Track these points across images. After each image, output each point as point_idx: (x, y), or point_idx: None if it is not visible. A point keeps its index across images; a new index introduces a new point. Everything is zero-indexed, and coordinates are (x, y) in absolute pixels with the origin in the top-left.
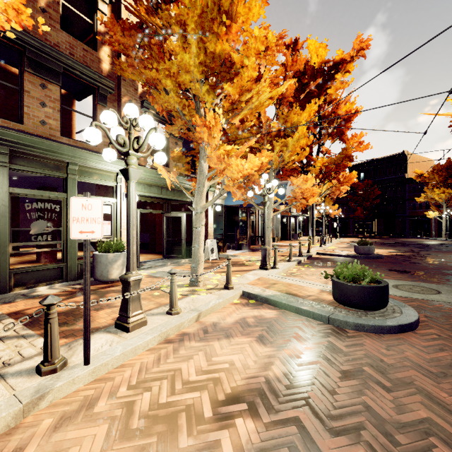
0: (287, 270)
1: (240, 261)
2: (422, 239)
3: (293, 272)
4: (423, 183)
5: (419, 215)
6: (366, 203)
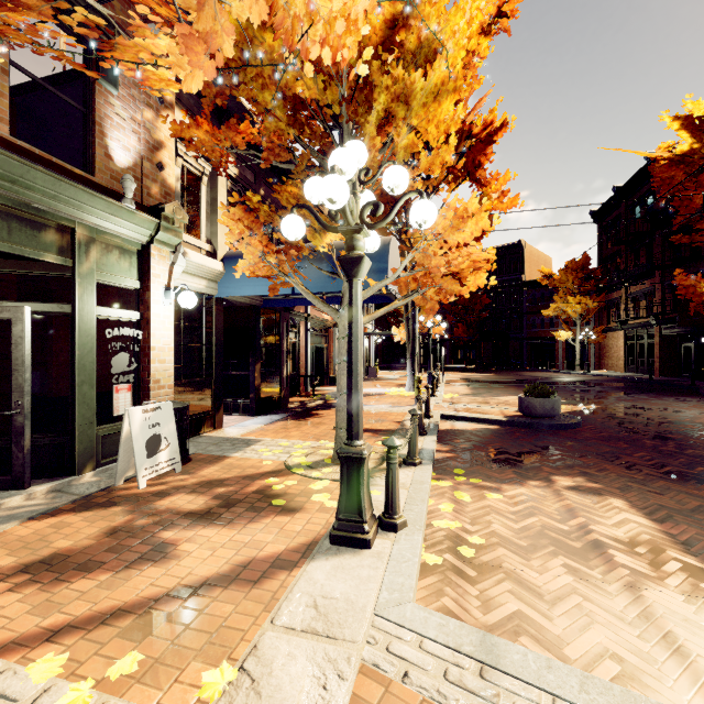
0: (425, 519)
1: (256, 475)
2: (550, 372)
3: (456, 534)
4: (546, 290)
5: (540, 336)
6: (471, 316)
